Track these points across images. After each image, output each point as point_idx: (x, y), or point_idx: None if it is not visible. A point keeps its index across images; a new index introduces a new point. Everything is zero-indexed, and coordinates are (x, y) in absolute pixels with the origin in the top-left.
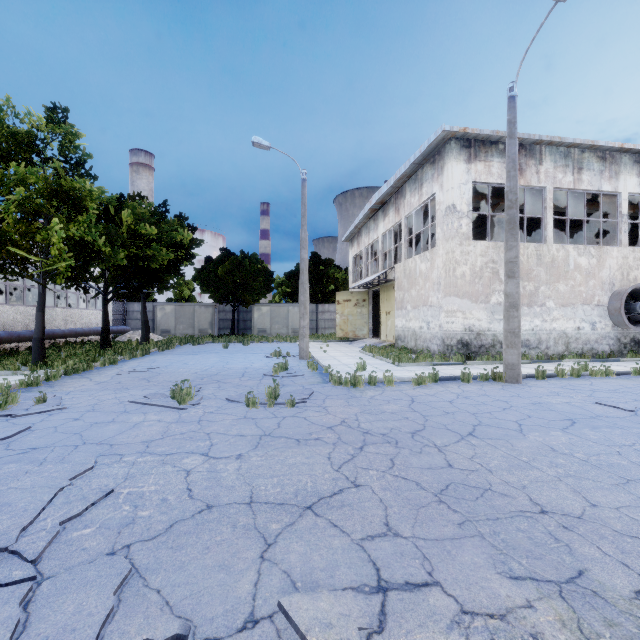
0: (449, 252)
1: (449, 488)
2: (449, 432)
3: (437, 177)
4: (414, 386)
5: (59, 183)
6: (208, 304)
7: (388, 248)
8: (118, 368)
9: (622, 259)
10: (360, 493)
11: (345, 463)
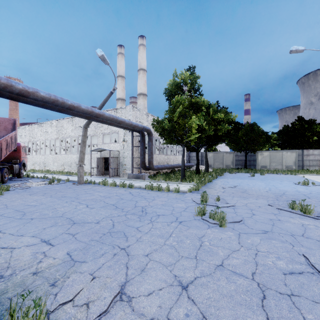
0: None
1: None
2: None
3: None
4: None
5: (191, 100)
6: (230, 152)
7: None
8: (216, 184)
9: None
10: None
11: None
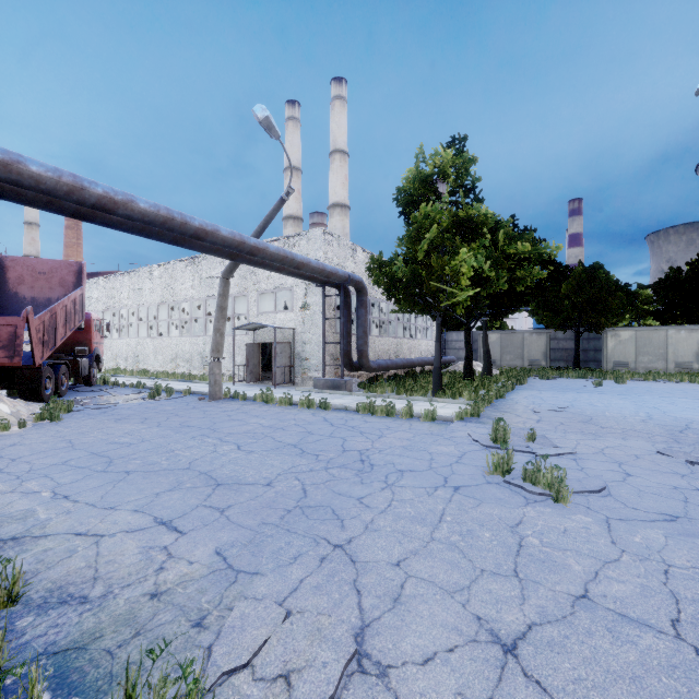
0: None
1: None
2: None
3: None
4: None
5: (456, 214)
6: (541, 331)
7: None
8: (517, 403)
9: None
10: None
11: None
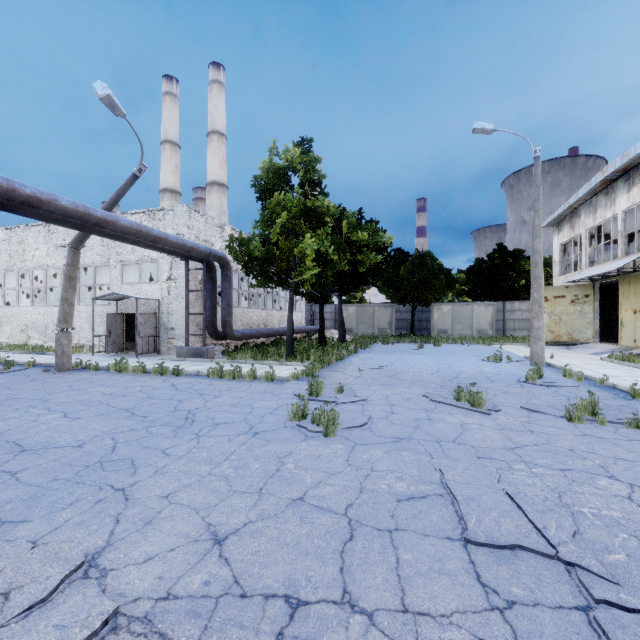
0: None
1: None
2: None
3: None
4: None
5: (305, 204)
6: (387, 304)
7: (636, 227)
8: (351, 364)
9: None
10: None
11: None
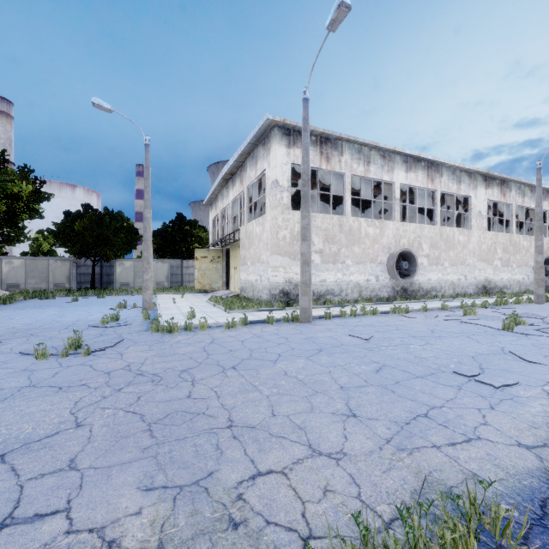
0: (273, 218)
1: (168, 417)
2: (216, 367)
3: (266, 156)
4: (225, 329)
5: None
6: (65, 258)
7: (236, 213)
8: None
9: (396, 230)
10: (75, 433)
11: (89, 405)
